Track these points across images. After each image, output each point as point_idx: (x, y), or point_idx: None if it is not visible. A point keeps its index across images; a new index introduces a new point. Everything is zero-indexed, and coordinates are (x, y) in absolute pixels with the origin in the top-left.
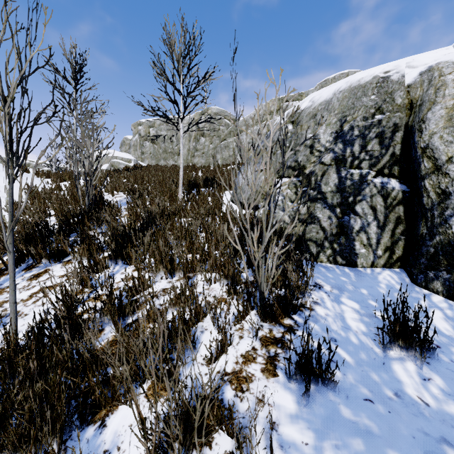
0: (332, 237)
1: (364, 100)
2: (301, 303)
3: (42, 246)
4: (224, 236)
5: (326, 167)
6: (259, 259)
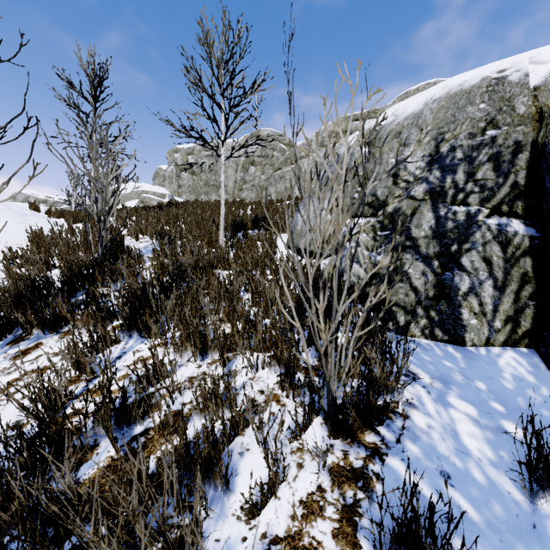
0: (428, 301)
1: (469, 110)
2: (388, 406)
3: (32, 312)
4: (276, 301)
5: (418, 203)
6: (328, 343)
